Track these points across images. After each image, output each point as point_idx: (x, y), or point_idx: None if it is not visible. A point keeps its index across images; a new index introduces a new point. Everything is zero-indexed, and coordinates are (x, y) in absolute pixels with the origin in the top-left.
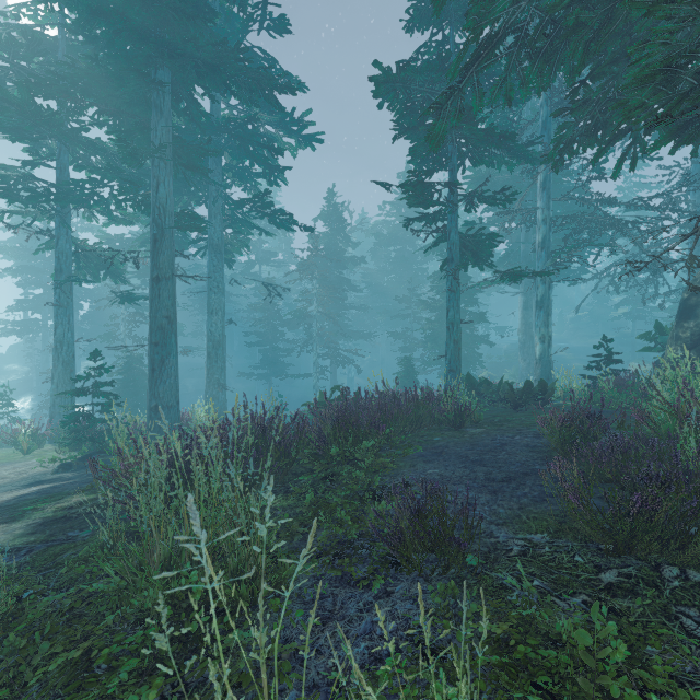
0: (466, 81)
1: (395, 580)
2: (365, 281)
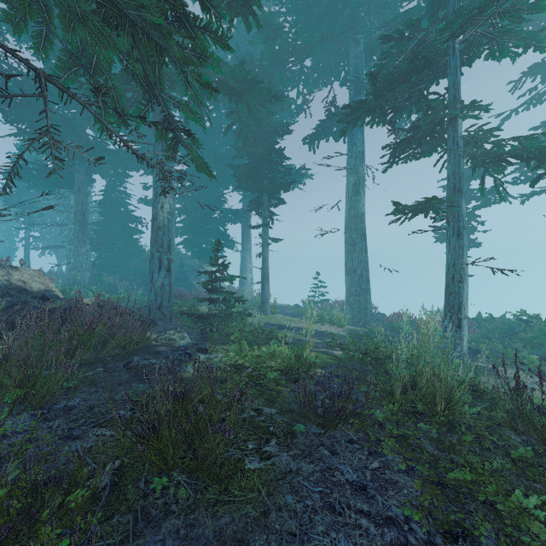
0: None
1: None
2: None
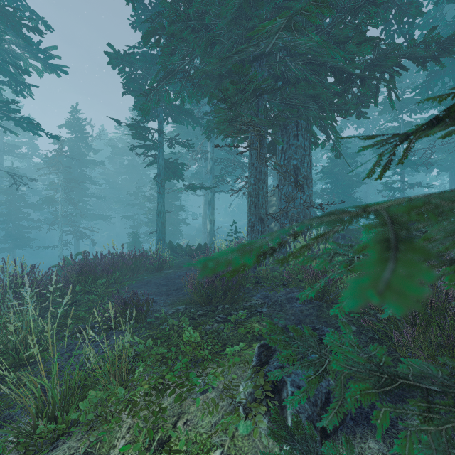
0: (161, 86)
1: (112, 334)
2: (104, 178)
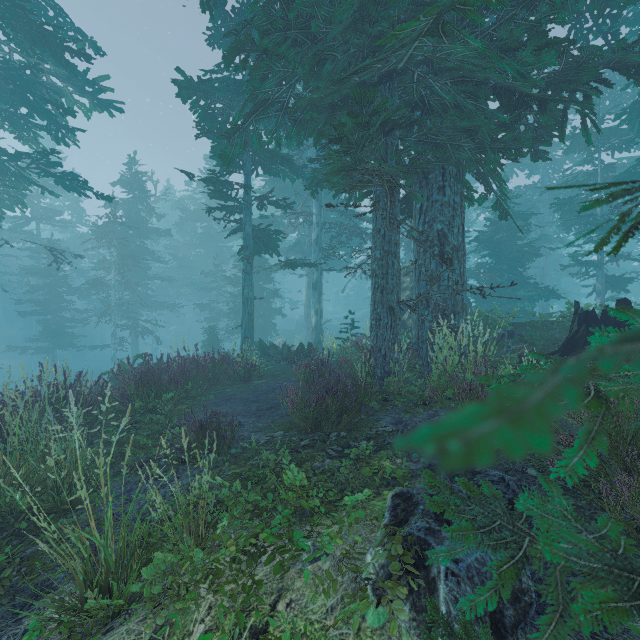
0: (249, 124)
1: (184, 470)
2: (171, 253)
